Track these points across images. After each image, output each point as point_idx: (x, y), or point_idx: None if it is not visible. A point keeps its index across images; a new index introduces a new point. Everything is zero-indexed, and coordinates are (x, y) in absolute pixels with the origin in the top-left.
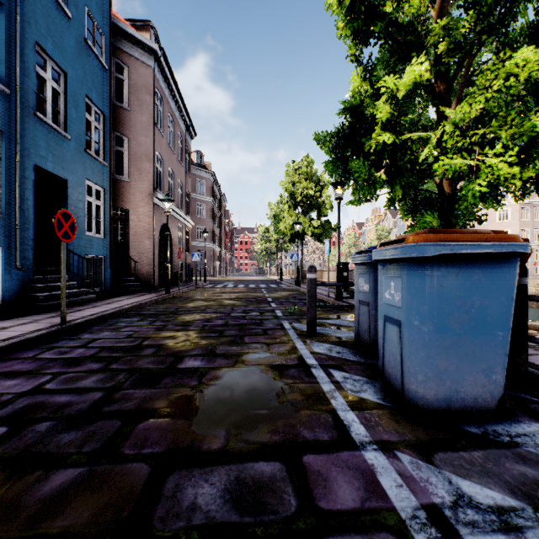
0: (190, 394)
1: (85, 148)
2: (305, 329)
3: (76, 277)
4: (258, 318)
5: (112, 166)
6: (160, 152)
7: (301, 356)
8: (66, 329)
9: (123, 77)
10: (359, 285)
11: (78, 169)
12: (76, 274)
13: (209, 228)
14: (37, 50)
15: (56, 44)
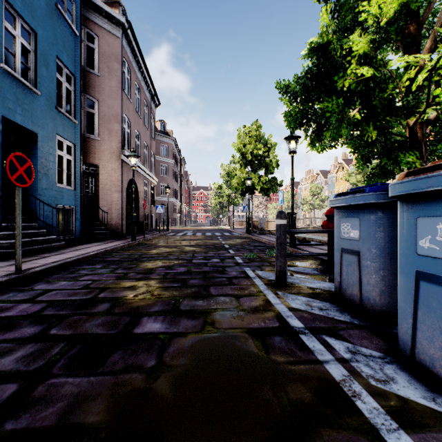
0: (145, 387)
1: (56, 105)
2: (271, 278)
3: (46, 225)
4: (220, 265)
5: (83, 125)
6: (127, 115)
7: (280, 315)
8: (21, 278)
9: (93, 46)
10: (341, 232)
11: (49, 124)
12: (45, 222)
13: (171, 185)
14: (5, 6)
15: (26, 3)
